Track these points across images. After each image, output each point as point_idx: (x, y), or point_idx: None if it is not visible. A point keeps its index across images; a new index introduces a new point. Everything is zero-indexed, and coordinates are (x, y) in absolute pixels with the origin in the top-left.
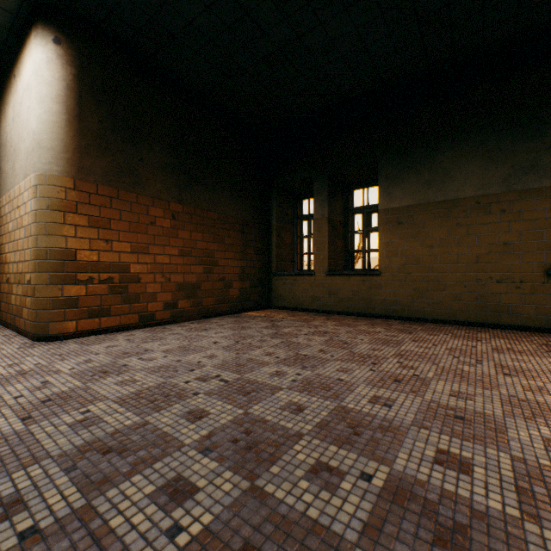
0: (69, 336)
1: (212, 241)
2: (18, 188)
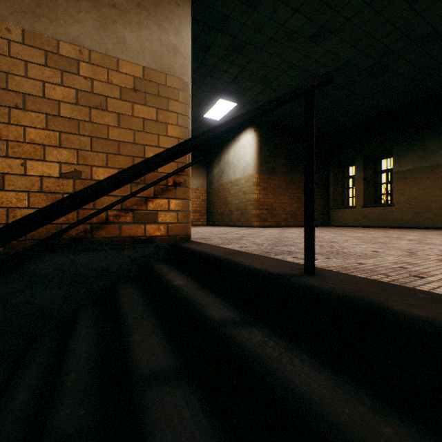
0: (257, 227)
1: (300, 193)
2: (237, 179)
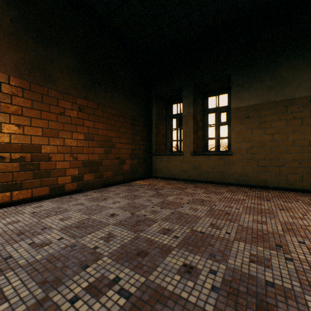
0: None
1: (110, 130)
2: None
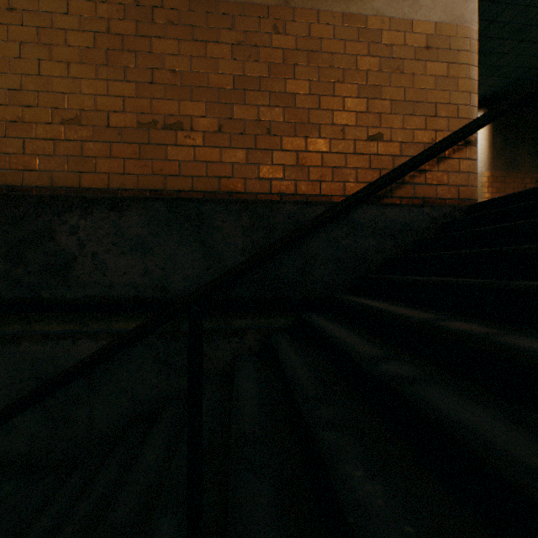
0: None
1: None
2: None
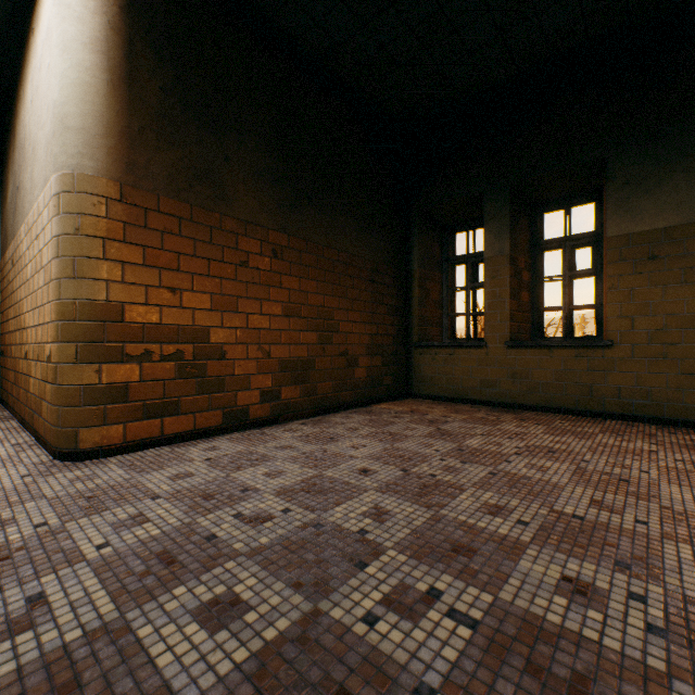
0: (111, 450)
1: (329, 294)
2: (37, 207)
